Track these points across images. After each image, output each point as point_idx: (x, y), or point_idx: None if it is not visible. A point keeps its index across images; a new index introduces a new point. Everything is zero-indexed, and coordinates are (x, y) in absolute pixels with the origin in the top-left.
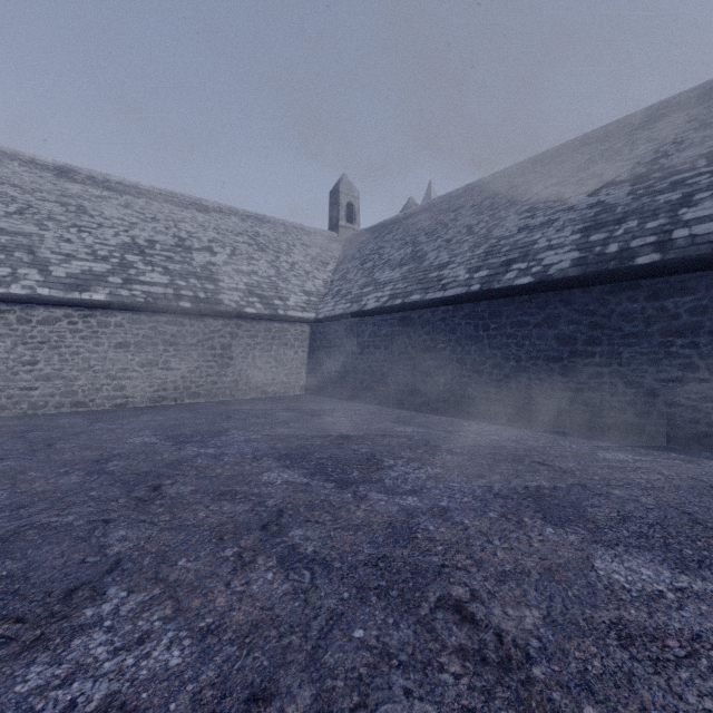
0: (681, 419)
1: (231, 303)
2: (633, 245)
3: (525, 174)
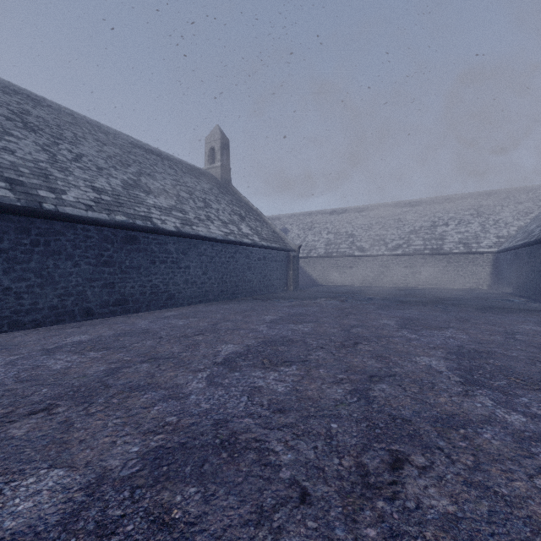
0: None
1: (447, 249)
2: None
3: None
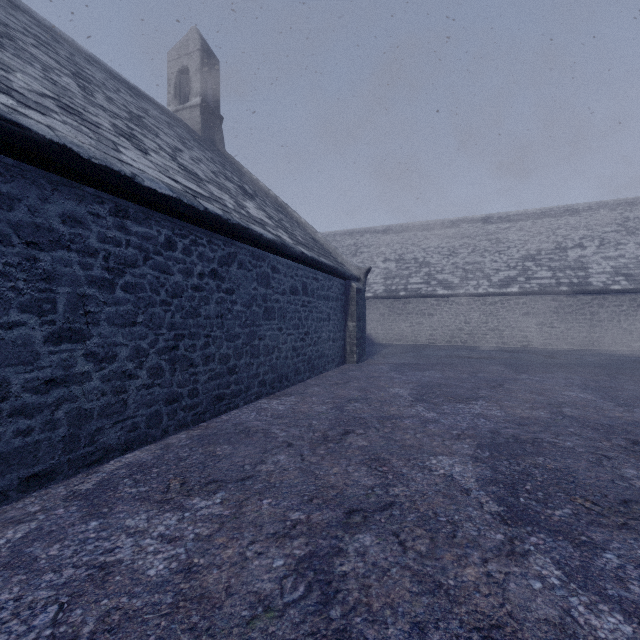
0: None
1: (598, 284)
2: None
3: None
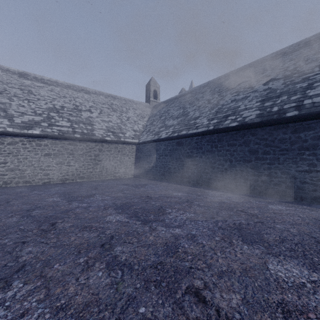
0: (308, 189)
1: (99, 135)
2: (285, 107)
3: (234, 76)
